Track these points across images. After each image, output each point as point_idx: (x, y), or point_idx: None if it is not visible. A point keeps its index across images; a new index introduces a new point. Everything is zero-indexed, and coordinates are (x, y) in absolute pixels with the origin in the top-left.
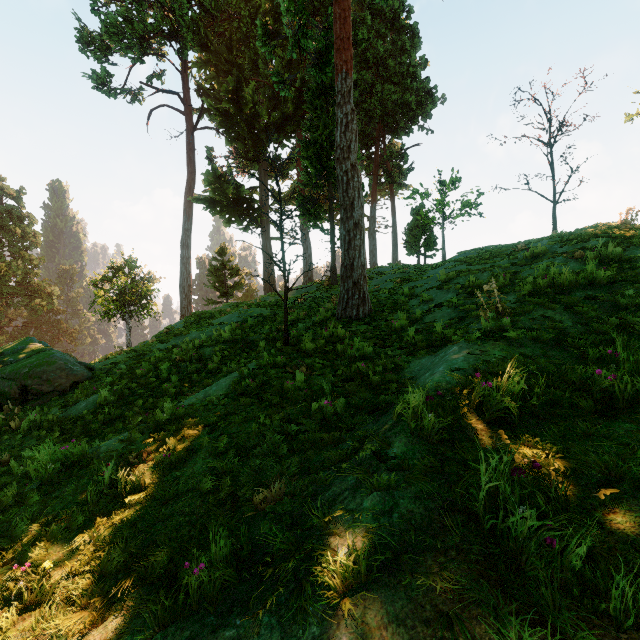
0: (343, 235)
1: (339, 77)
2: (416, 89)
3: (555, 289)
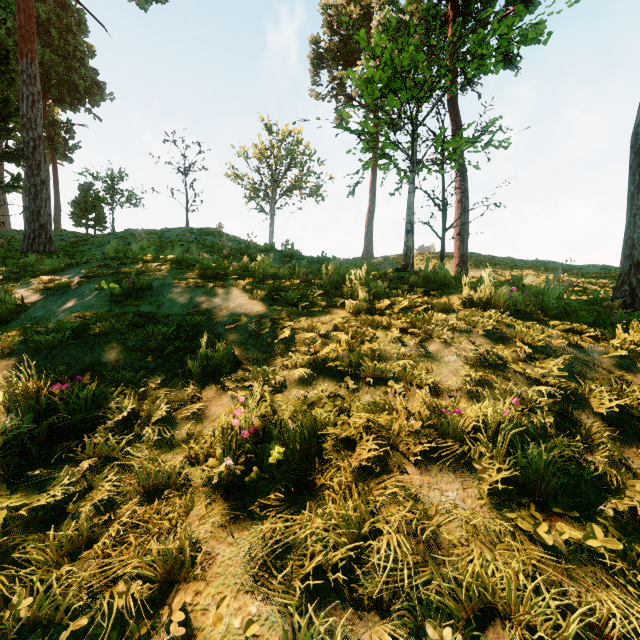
0: (30, 187)
1: (25, 60)
2: (85, 75)
3: (172, 242)
